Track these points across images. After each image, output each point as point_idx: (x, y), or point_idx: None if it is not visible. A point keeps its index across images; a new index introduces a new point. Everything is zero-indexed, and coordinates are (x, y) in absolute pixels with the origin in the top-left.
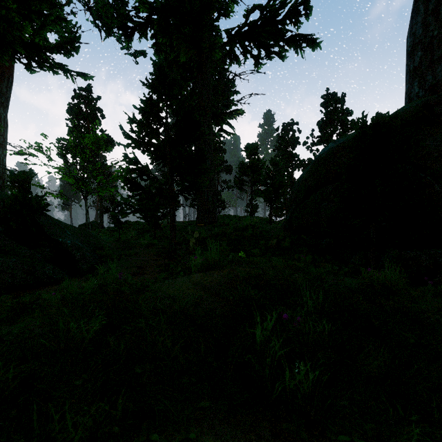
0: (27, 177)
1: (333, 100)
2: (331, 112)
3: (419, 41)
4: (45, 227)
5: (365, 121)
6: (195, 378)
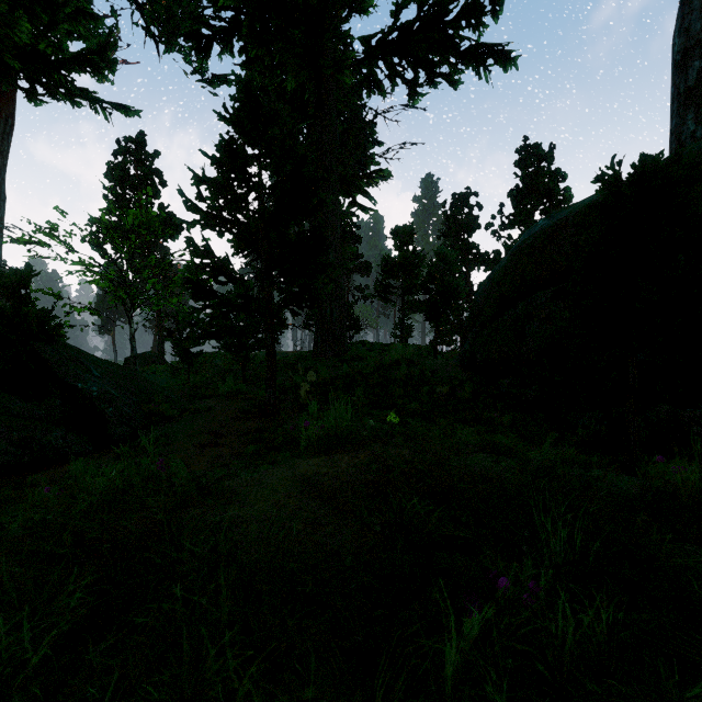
0: (22, 278)
1: (536, 156)
2: (531, 176)
3: (696, 42)
4: (53, 364)
5: (618, 173)
6: None
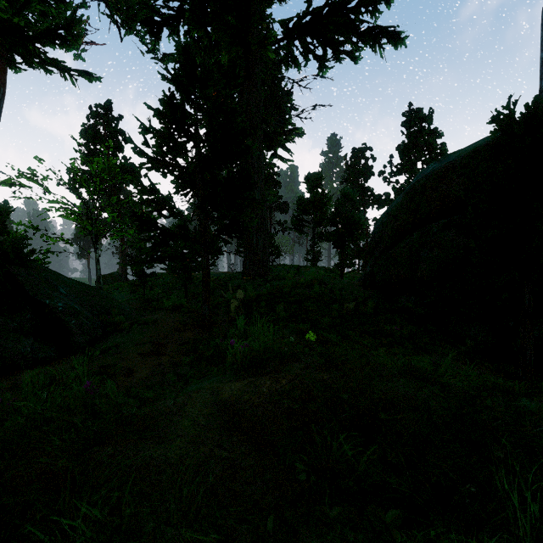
0: None
1: (418, 118)
2: (415, 134)
3: None
4: (25, 284)
5: (512, 116)
6: None
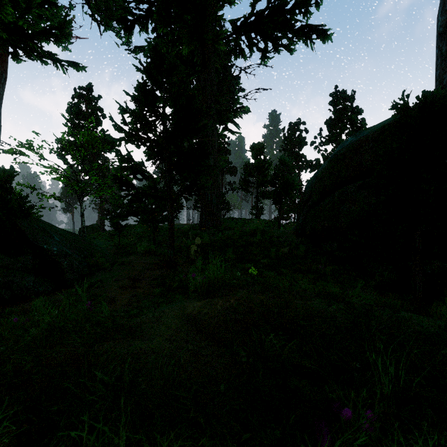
0: (7, 176)
1: (343, 98)
2: (340, 111)
3: None
4: (28, 232)
5: (407, 103)
6: None
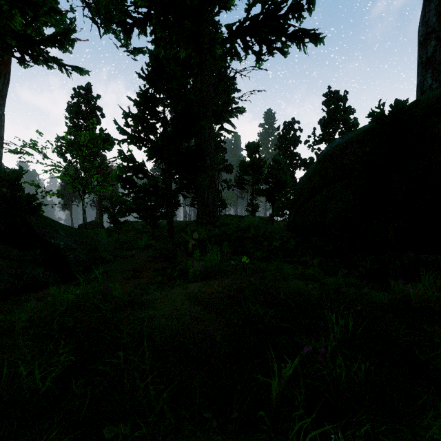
0: (17, 175)
1: (335, 98)
2: (333, 111)
3: (432, 29)
4: (36, 228)
5: (382, 111)
6: None
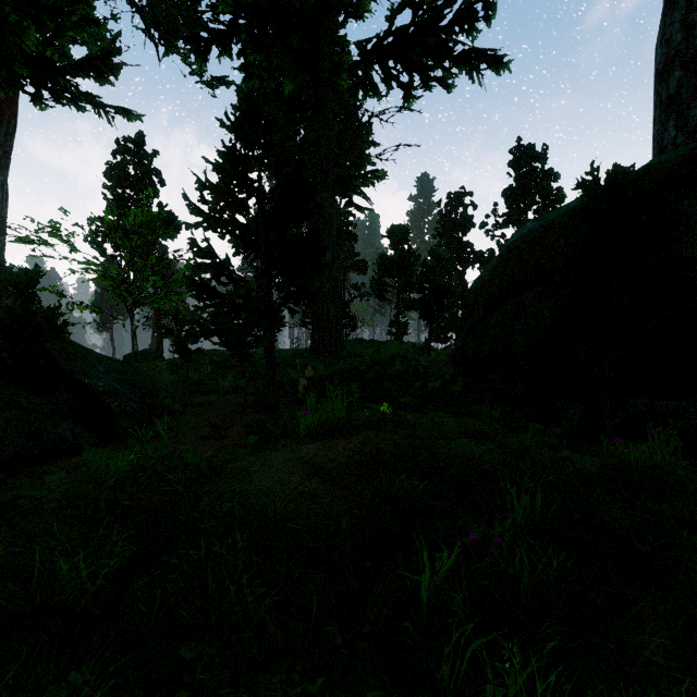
0: (31, 277)
1: (529, 156)
2: (524, 176)
3: (677, 52)
4: (61, 360)
5: (595, 182)
6: (300, 672)
